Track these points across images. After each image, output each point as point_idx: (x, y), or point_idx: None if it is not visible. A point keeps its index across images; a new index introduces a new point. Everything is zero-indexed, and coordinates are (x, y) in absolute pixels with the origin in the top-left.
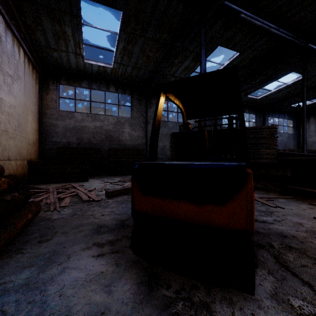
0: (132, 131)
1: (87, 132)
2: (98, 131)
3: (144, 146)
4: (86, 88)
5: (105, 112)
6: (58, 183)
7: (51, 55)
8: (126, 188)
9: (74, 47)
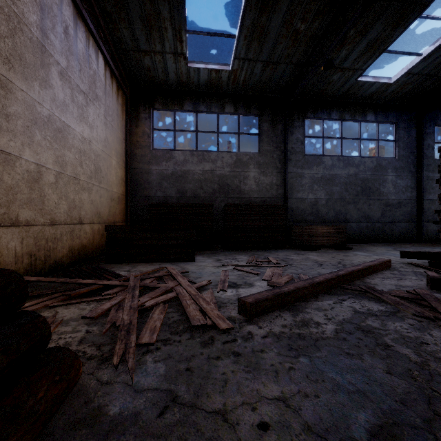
0: (261, 175)
1: (191, 180)
2: (208, 177)
3: (281, 201)
4: (190, 111)
5: (218, 147)
6: (148, 263)
7: (141, 63)
8: (284, 293)
9: (172, 41)
